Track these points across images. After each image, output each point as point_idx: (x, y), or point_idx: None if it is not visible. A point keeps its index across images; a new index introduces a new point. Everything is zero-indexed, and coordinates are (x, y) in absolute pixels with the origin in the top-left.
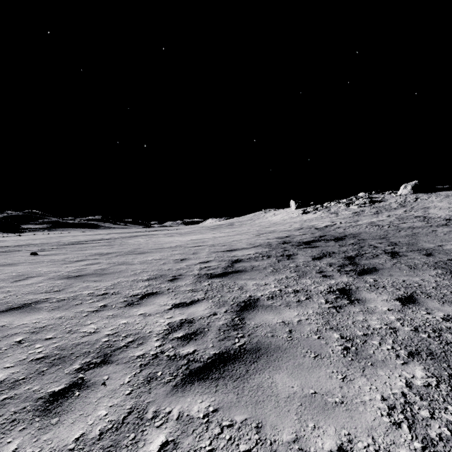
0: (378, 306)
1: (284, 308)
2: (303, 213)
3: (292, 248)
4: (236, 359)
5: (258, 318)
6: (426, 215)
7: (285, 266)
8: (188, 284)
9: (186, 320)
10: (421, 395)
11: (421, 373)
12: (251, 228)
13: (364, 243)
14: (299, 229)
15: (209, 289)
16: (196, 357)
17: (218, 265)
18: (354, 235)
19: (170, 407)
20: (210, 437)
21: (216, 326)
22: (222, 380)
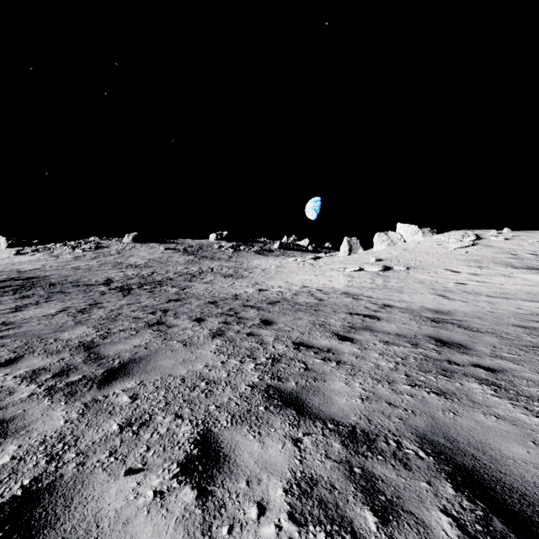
0: (6, 297)
1: None
2: (16, 254)
3: None
4: None
5: None
6: (123, 262)
7: None
8: None
9: None
10: None
11: None
12: None
13: (46, 280)
14: None
15: None
16: None
17: None
18: (47, 276)
19: None
20: None
21: None
22: None
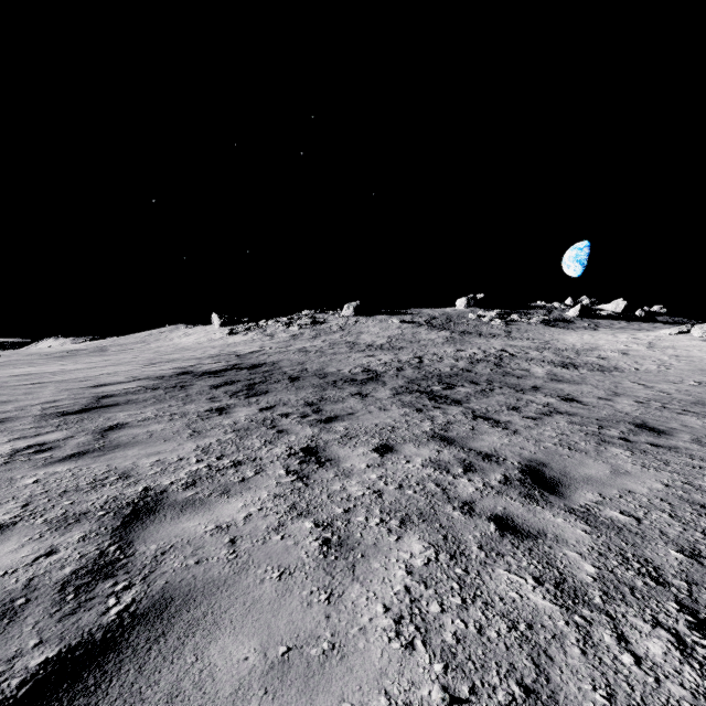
0: (240, 414)
1: (153, 425)
2: (229, 334)
3: (192, 379)
4: (96, 451)
5: (123, 433)
6: (356, 341)
7: (173, 397)
8: (26, 424)
9: (36, 444)
10: (221, 442)
11: (231, 436)
12: (139, 355)
13: (278, 370)
14: (215, 356)
15: (62, 424)
16: (55, 456)
17: (75, 402)
18: (275, 362)
19: (36, 473)
20: (73, 473)
21: (75, 442)
22: (82, 459)
